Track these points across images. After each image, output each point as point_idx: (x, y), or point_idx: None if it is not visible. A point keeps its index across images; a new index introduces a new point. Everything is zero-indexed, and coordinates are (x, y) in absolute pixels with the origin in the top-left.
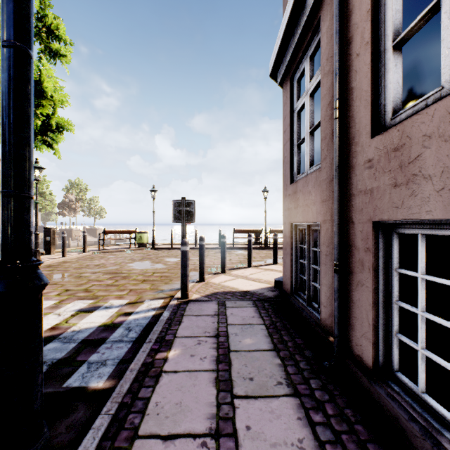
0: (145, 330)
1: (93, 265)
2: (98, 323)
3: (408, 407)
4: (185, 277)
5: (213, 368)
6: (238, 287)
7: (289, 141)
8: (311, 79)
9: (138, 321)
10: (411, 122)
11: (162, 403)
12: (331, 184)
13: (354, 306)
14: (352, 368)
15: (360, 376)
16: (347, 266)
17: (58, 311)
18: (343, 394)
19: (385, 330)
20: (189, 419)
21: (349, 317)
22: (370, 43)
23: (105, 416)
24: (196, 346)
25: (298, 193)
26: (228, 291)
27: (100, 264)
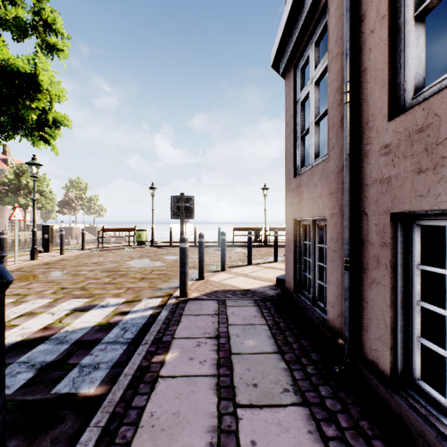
0: (141, 331)
1: (91, 263)
2: (93, 323)
3: (436, 422)
4: (184, 275)
5: (213, 373)
6: (238, 286)
7: (292, 133)
8: (316, 67)
9: (134, 321)
10: (440, 98)
11: (157, 413)
12: (340, 175)
13: (368, 306)
14: (366, 374)
15: (375, 384)
16: (359, 262)
17: (52, 310)
18: (356, 403)
19: (404, 333)
20: (187, 432)
21: (361, 318)
22: (387, 16)
23: (94, 429)
24: (195, 349)
25: (302, 186)
26: (229, 289)
27: (98, 261)
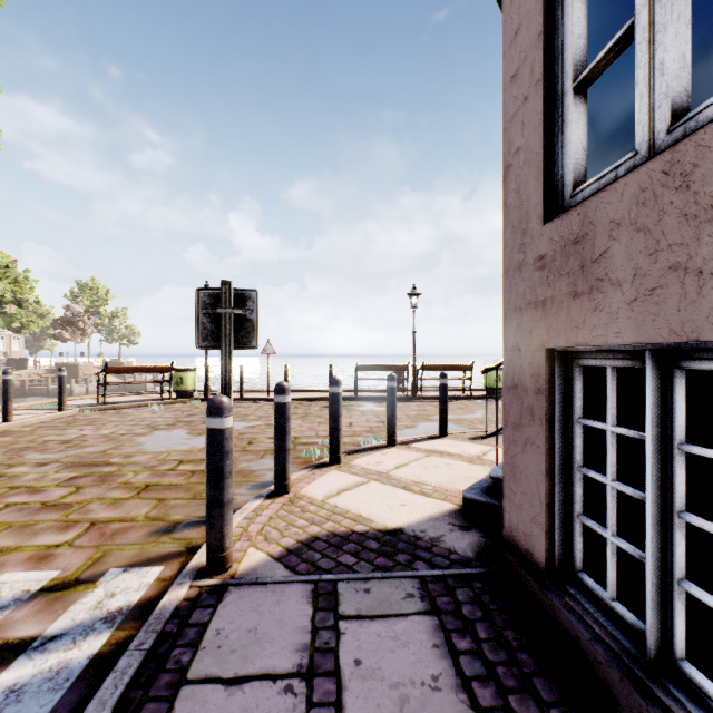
0: None
1: (57, 441)
2: None
3: None
4: (217, 509)
5: None
6: (370, 516)
7: (538, 89)
8: None
9: (11, 709)
10: None
11: None
12: None
13: None
14: None
15: None
16: None
17: None
18: None
19: None
20: None
21: None
22: None
23: None
24: None
25: (600, 235)
26: (347, 532)
27: (76, 437)
